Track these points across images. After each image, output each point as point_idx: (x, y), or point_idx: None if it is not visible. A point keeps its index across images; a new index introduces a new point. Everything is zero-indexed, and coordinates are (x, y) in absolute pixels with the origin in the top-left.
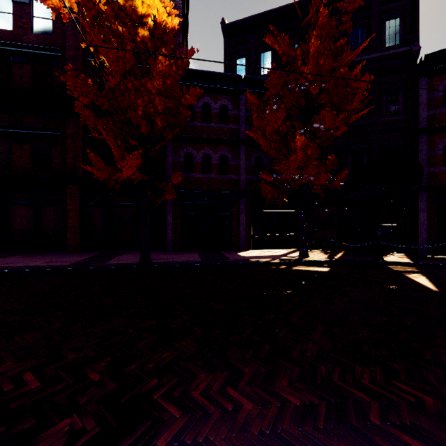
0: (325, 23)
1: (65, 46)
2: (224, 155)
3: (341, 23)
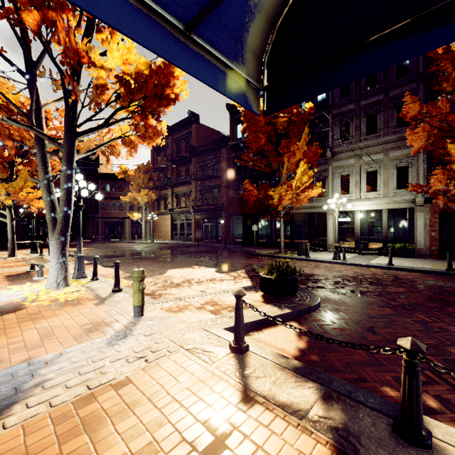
0: None
1: None
2: None
3: None
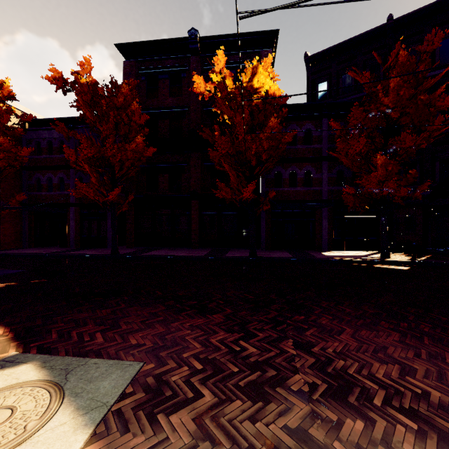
0: (405, 62)
1: (190, 102)
2: (308, 171)
3: (421, 59)
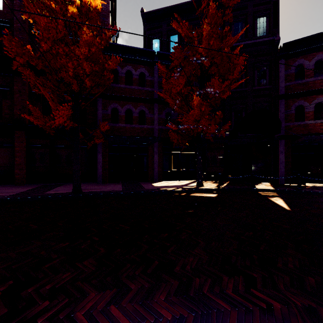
0: (214, 14)
1: (13, 19)
2: (142, 110)
3: (225, 15)
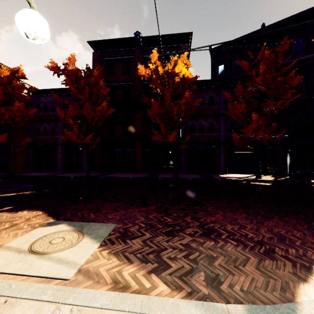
0: (268, 57)
1: (135, 78)
2: (211, 122)
3: (278, 55)
